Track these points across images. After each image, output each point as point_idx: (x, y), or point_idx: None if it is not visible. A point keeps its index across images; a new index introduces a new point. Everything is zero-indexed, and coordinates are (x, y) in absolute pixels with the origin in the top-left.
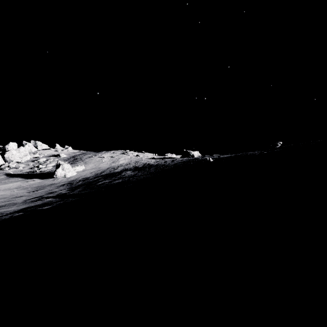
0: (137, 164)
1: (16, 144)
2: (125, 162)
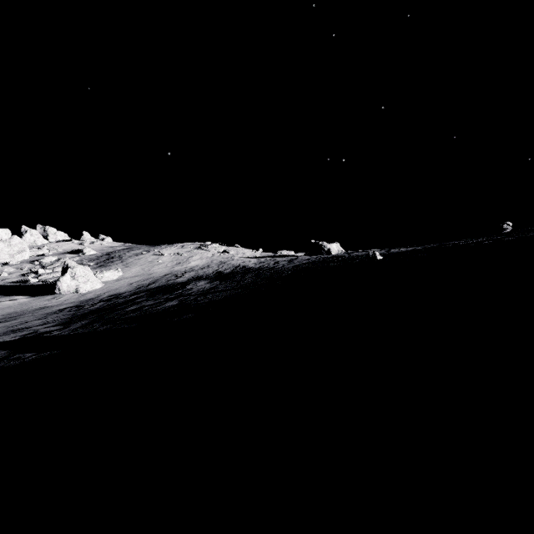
0: (221, 268)
1: (8, 231)
2: (201, 264)
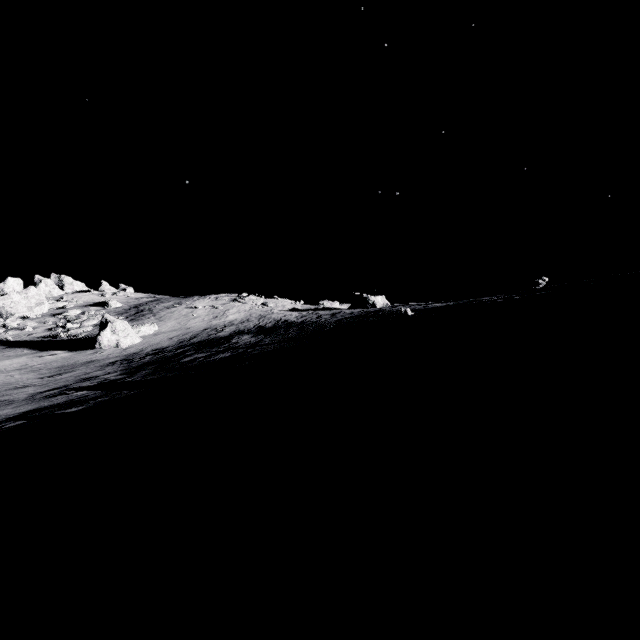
0: (262, 322)
1: (20, 281)
2: (240, 318)
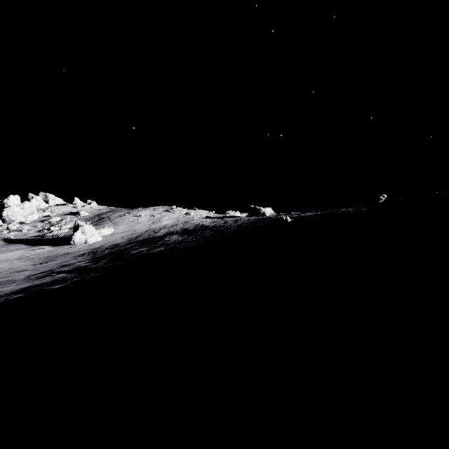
0: (186, 226)
1: (18, 197)
2: (171, 223)
